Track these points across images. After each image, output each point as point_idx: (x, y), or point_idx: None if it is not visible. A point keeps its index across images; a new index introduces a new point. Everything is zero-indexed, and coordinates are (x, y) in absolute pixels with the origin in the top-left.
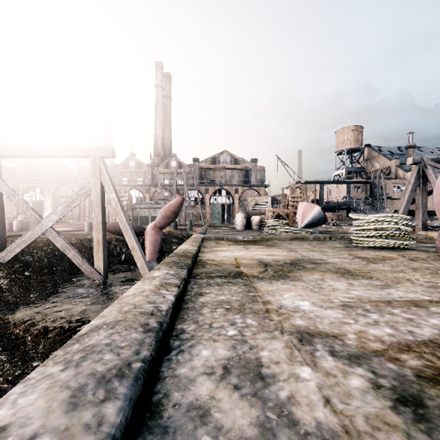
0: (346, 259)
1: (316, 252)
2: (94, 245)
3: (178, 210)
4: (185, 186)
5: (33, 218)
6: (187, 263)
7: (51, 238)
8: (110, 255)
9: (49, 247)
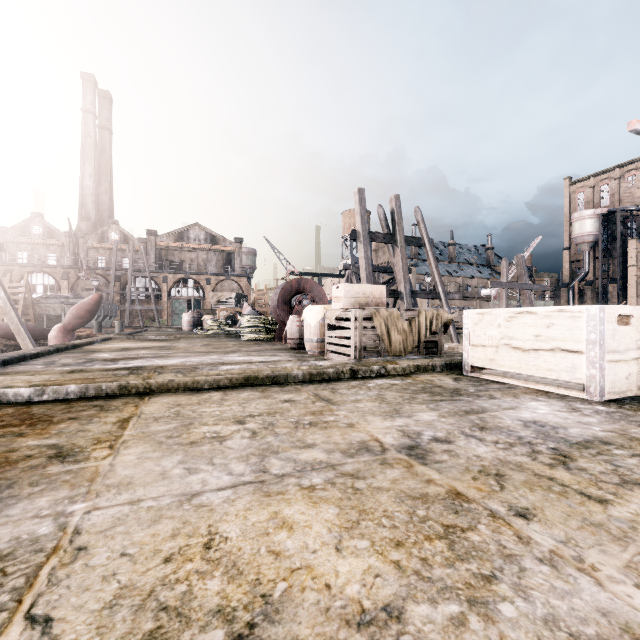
0: (193, 345)
1: (188, 343)
2: None
3: (95, 309)
4: (130, 272)
5: None
6: (60, 346)
7: None
8: None
9: None
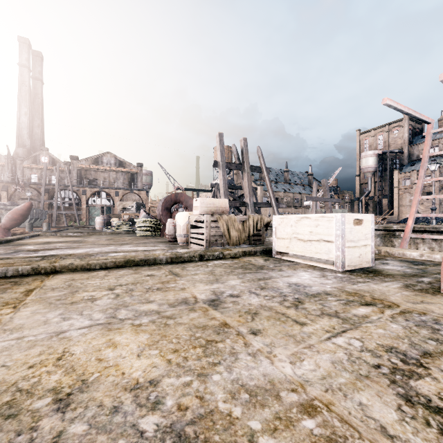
0: (99, 240)
1: (96, 238)
2: None
3: (26, 213)
4: (56, 186)
5: None
6: None
7: None
8: None
9: None
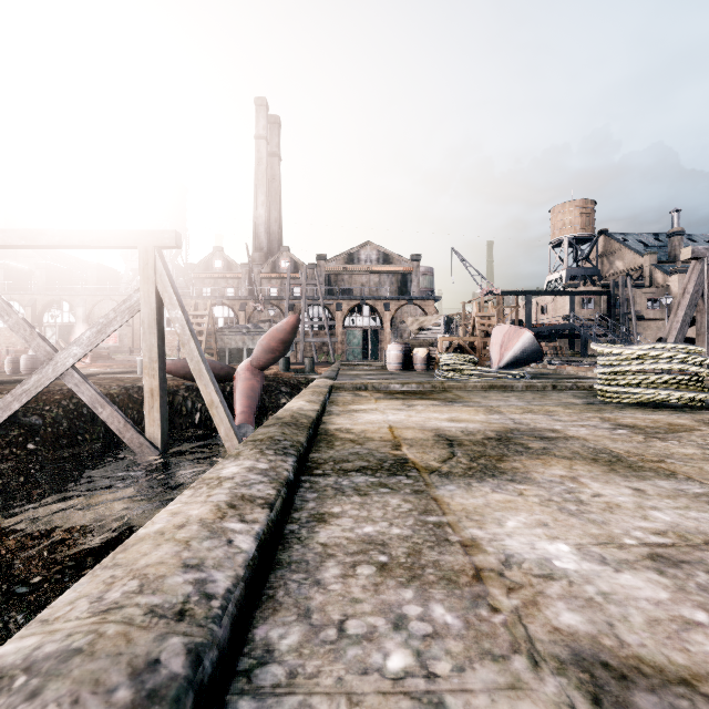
0: (600, 429)
1: (538, 414)
2: (145, 397)
3: (290, 339)
4: (303, 300)
5: (41, 353)
6: (297, 441)
7: (72, 387)
8: (175, 414)
9: (73, 401)
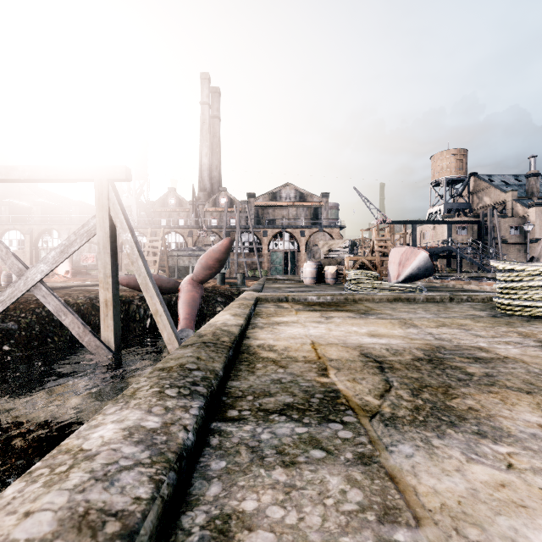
0: (529, 348)
1: (454, 328)
2: (101, 307)
3: (224, 258)
4: (237, 228)
5: (15, 269)
6: (211, 370)
7: (40, 298)
8: (130, 319)
9: (45, 309)
